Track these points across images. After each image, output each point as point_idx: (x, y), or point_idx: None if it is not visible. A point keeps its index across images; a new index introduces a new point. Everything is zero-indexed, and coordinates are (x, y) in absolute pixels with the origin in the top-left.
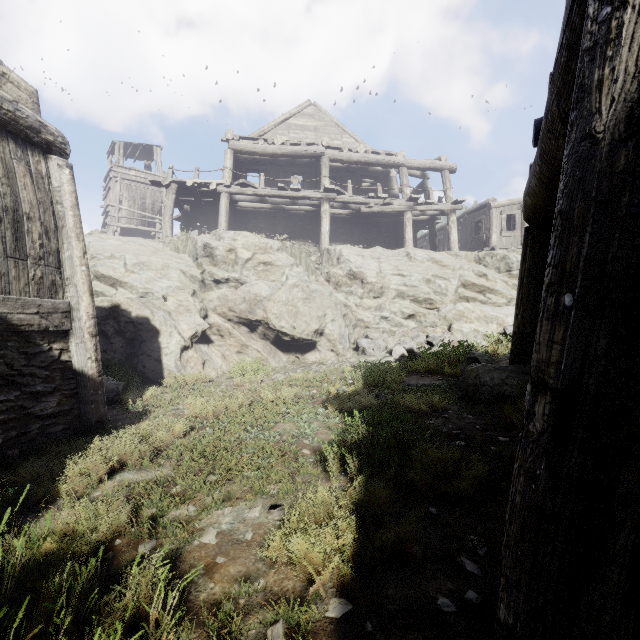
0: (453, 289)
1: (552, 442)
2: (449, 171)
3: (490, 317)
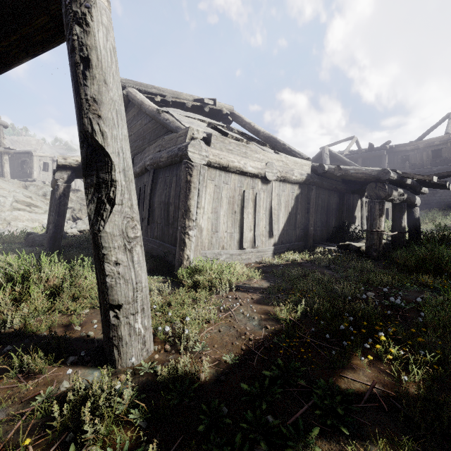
0: (10, 203)
1: (52, 229)
2: (3, 126)
3: (35, 219)
